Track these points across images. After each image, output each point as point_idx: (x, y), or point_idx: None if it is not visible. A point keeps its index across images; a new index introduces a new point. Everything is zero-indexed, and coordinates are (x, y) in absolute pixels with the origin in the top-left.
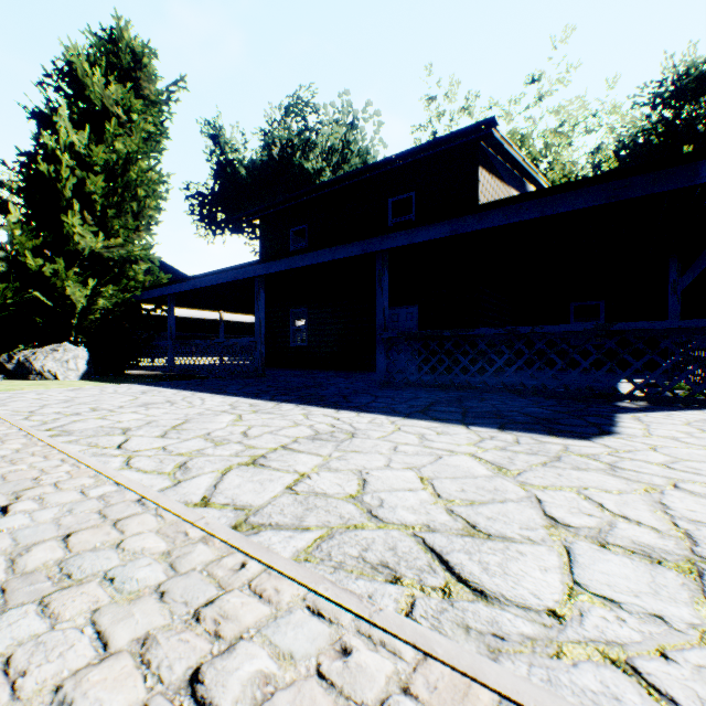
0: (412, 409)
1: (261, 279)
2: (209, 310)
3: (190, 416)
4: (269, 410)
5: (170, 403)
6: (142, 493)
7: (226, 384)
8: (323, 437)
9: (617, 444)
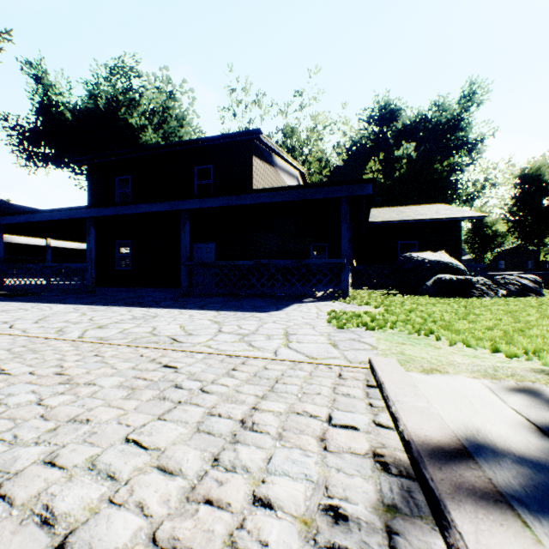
0: (195, 306)
1: (92, 219)
2: (35, 237)
3: (47, 315)
4: (104, 310)
5: (24, 309)
6: (47, 337)
7: (63, 298)
8: (139, 318)
9: (275, 313)
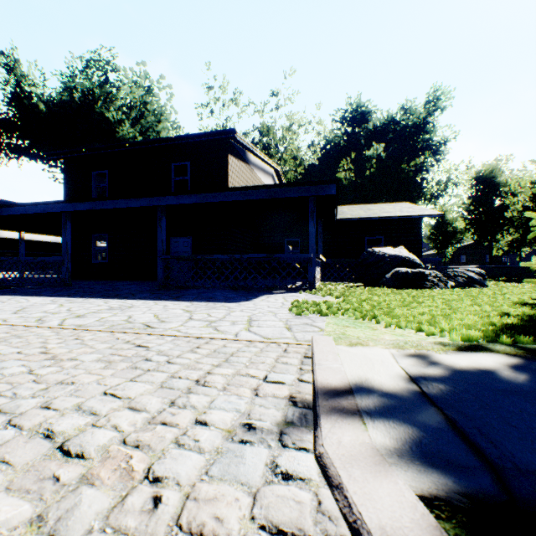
0: (170, 297)
1: (68, 213)
2: (7, 230)
3: (25, 306)
4: (81, 302)
5: (0, 302)
6: (28, 325)
7: (39, 291)
8: (115, 308)
9: (244, 303)
